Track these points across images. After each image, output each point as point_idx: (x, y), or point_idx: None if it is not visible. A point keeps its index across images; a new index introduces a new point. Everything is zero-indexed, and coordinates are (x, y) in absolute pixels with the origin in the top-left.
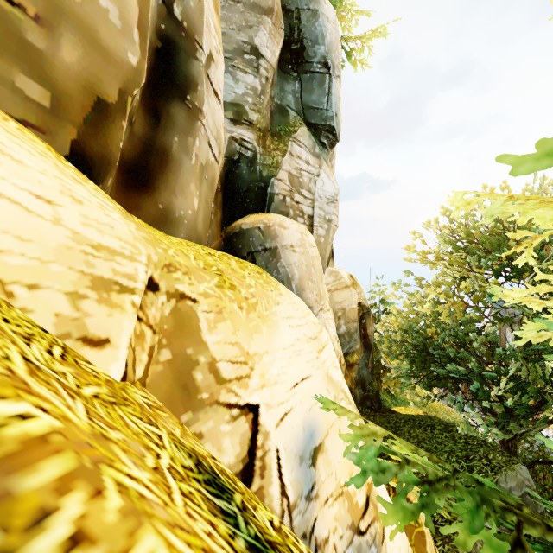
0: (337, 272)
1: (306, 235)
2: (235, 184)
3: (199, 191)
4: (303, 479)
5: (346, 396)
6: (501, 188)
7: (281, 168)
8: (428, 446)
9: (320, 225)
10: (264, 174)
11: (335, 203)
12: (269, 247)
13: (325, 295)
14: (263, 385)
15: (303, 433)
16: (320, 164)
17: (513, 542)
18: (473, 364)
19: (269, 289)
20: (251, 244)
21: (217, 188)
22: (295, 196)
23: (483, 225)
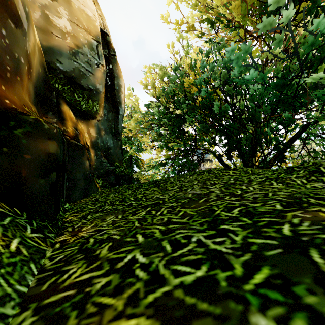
0: None
1: None
2: None
3: None
4: None
5: None
6: None
7: None
8: (222, 182)
9: None
10: None
11: None
12: None
13: None
14: None
15: None
16: None
17: None
18: (239, 97)
19: None
20: None
21: None
22: None
23: None
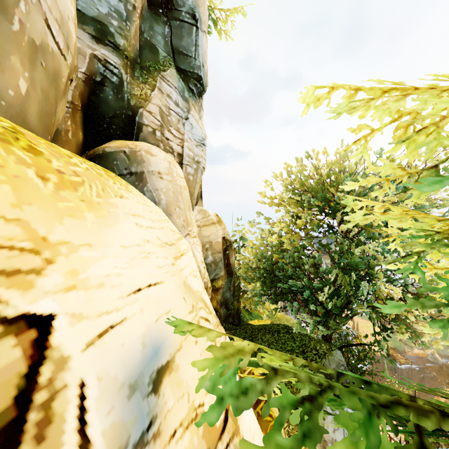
0: (205, 211)
1: (174, 165)
2: (100, 108)
3: (29, 73)
4: (133, 419)
5: (206, 305)
6: (322, 151)
7: (150, 100)
8: (275, 347)
9: (189, 164)
10: (132, 103)
11: (203, 147)
12: (135, 171)
13: (192, 223)
14: (72, 287)
15: (142, 350)
16: (189, 108)
17: (404, 447)
18: (305, 280)
19: (110, 180)
20: (115, 167)
21: (75, 105)
22: (165, 132)
23: (311, 178)
